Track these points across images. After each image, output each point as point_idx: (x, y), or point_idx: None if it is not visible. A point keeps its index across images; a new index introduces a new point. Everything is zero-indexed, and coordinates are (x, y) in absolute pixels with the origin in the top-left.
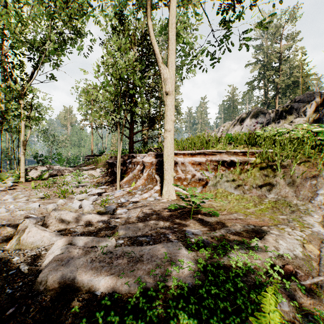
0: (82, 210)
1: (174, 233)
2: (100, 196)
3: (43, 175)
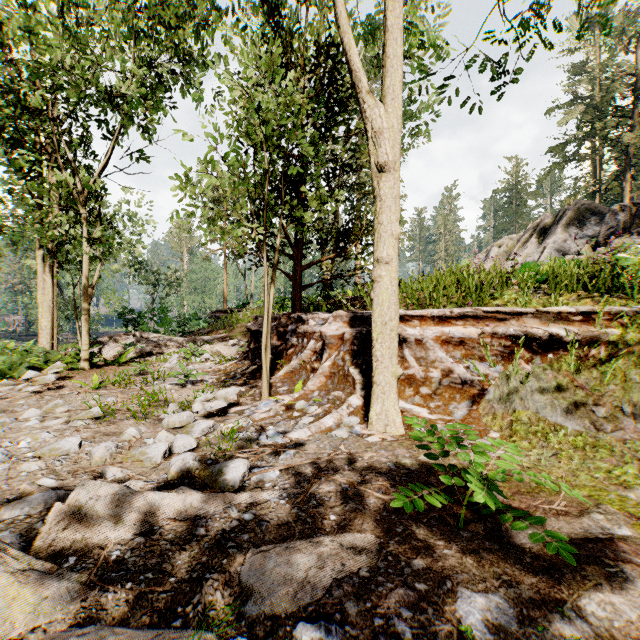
0: (167, 470)
1: (420, 611)
2: (223, 417)
3: (125, 354)
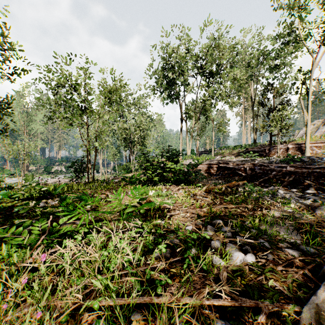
0: None
1: None
2: None
3: (214, 158)
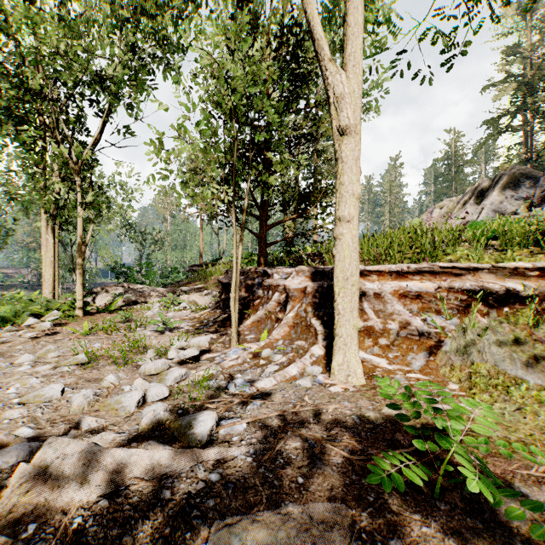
0: (139, 421)
1: None
2: (195, 364)
3: (114, 303)
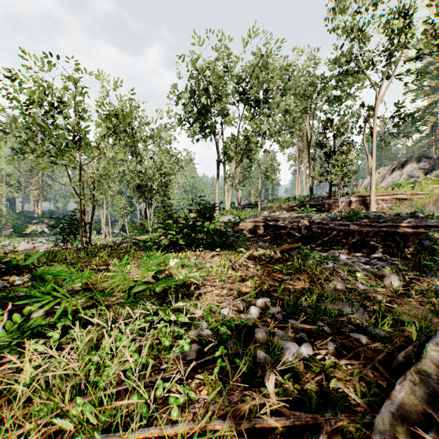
0: None
1: None
2: None
3: (260, 213)
